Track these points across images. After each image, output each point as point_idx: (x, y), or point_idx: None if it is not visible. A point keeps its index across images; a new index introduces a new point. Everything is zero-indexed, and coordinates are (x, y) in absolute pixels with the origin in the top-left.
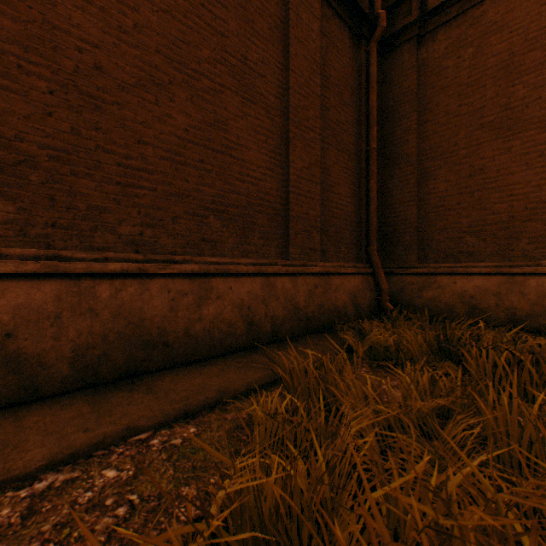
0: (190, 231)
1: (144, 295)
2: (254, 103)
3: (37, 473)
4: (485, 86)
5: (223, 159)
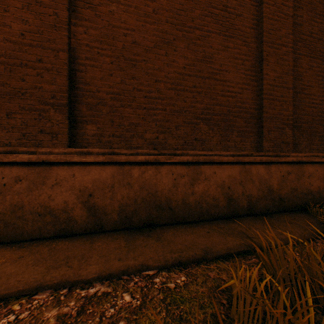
0: (187, 134)
1: (157, 176)
2: (233, 37)
3: (93, 280)
4: None
5: (209, 83)
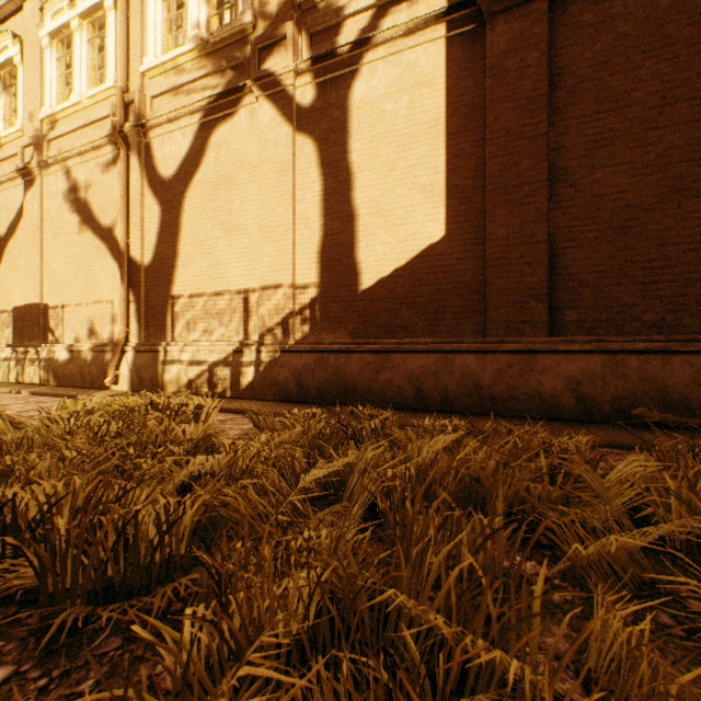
0: None
1: (665, 367)
2: None
3: (602, 447)
4: None
5: None
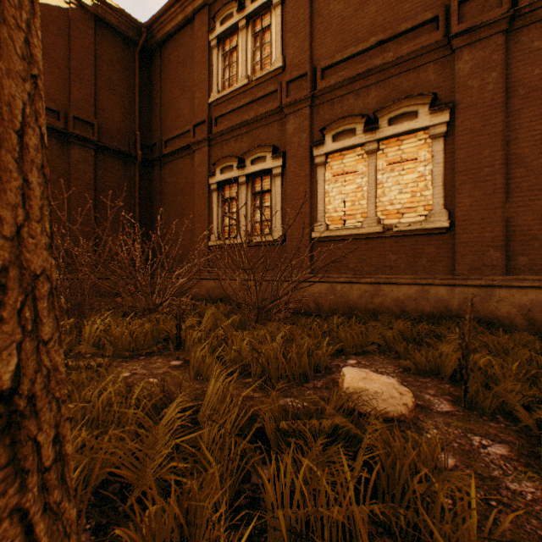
0: None
1: None
2: None
3: None
4: (178, 196)
5: None
